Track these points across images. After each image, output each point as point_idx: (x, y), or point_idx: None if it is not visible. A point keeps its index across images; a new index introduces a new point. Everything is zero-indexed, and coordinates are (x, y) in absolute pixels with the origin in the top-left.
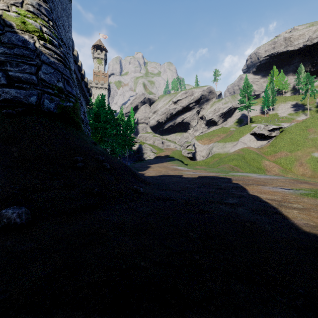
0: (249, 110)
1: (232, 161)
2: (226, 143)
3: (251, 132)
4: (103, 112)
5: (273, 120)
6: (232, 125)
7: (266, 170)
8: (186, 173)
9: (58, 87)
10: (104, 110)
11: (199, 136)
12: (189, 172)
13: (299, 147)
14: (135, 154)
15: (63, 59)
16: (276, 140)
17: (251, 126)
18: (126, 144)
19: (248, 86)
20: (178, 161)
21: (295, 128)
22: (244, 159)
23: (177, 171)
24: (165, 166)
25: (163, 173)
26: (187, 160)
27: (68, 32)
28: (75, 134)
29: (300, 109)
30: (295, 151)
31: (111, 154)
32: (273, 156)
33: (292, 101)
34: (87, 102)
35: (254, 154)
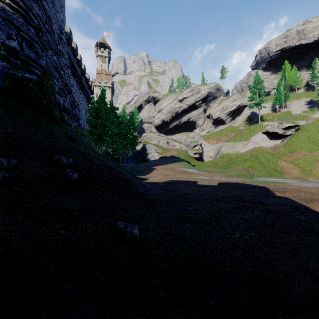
0: (260, 108)
1: (245, 162)
2: (235, 142)
3: (263, 131)
4: (102, 107)
5: (286, 118)
6: (241, 124)
7: (284, 172)
8: (199, 178)
9: (8, 47)
10: (104, 105)
11: (207, 135)
12: (202, 176)
13: (318, 146)
14: (139, 154)
15: (25, 12)
16: (291, 139)
17: (262, 124)
18: (128, 144)
19: (259, 82)
20: (185, 162)
21: (313, 126)
22: (258, 160)
23: (187, 174)
24: (172, 168)
25: (170, 177)
26: (194, 160)
27: (60, 13)
28: (30, 120)
29: (315, 106)
30: (314, 151)
31: (114, 154)
32: (289, 156)
33: (306, 97)
34: (88, 100)
35: (269, 155)
